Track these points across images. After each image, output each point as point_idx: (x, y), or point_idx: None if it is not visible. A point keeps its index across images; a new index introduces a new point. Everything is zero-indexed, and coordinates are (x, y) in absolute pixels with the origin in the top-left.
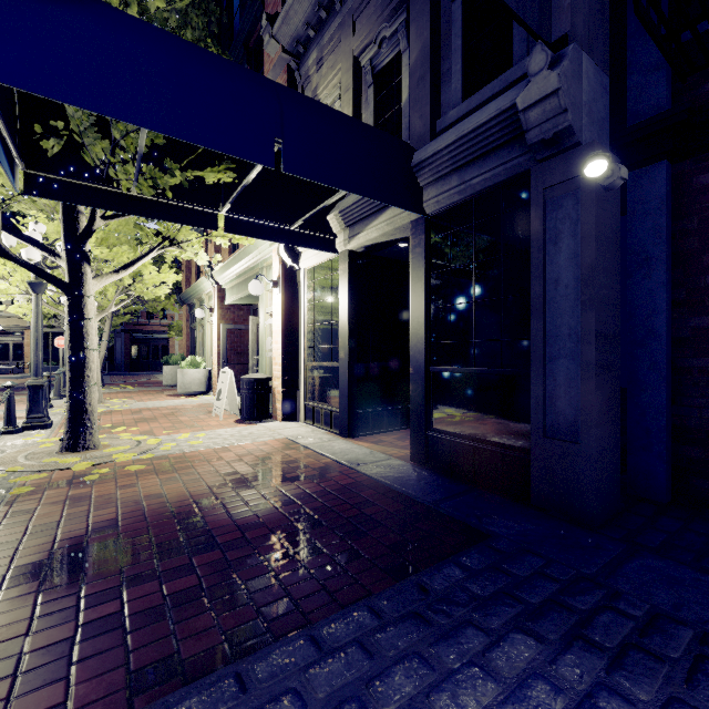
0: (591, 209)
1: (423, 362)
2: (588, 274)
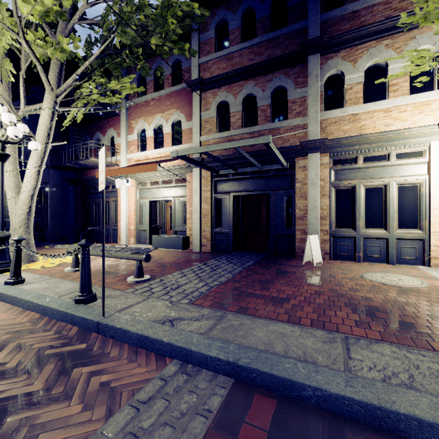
0: (50, 194)
1: None
2: (50, 204)
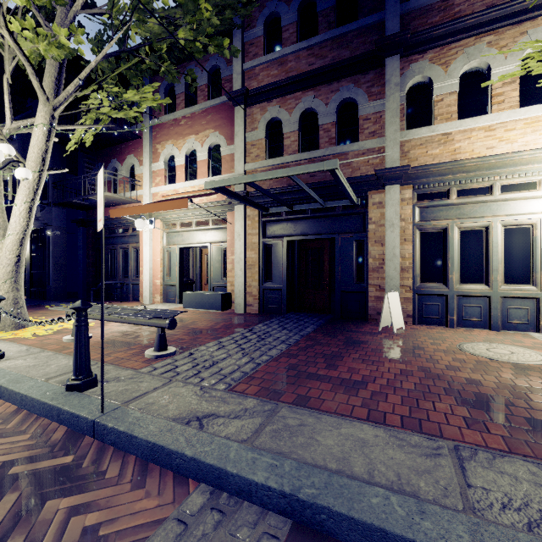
0: (53, 239)
1: (30, 270)
2: (53, 251)
